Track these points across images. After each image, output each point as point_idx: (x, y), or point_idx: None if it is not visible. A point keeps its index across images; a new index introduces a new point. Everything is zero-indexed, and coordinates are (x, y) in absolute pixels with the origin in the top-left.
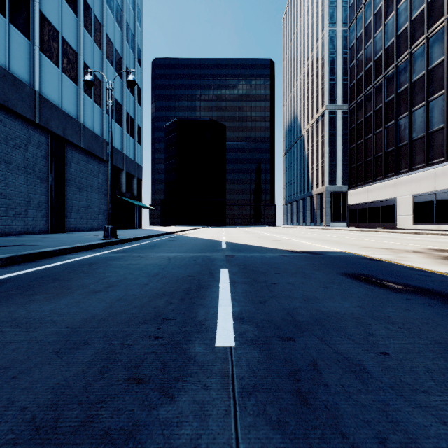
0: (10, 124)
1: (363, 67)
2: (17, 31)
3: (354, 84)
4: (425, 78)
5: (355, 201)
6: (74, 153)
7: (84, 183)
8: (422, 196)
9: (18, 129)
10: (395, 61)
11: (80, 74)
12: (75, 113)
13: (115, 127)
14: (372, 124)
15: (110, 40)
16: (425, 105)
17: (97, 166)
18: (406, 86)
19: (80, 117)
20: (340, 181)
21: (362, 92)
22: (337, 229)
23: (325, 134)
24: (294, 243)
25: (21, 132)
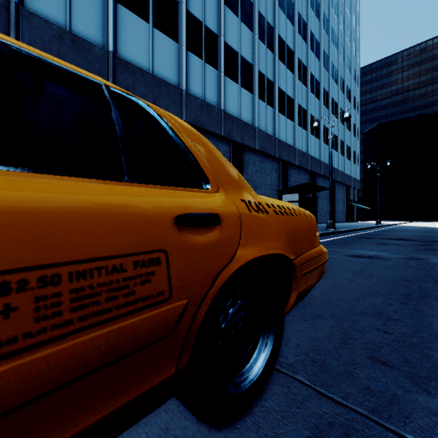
0: (324, 181)
1: None
2: (326, 146)
3: None
4: None
5: None
6: (335, 185)
7: (338, 198)
8: None
9: (325, 182)
10: None
11: (338, 146)
12: (337, 166)
13: (348, 163)
14: None
15: None
16: None
17: (341, 188)
18: None
19: (338, 167)
20: None
21: None
22: None
23: None
24: None
25: (325, 183)
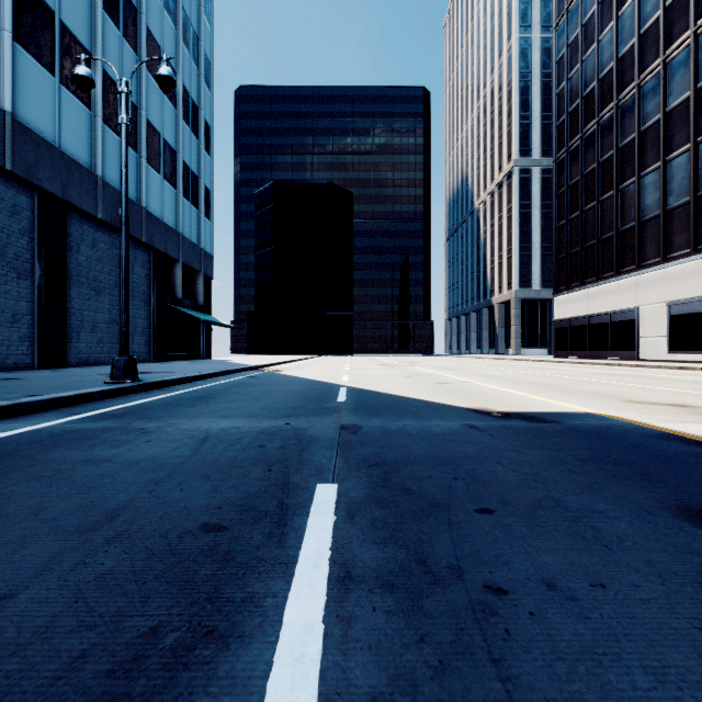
0: None
1: (580, 91)
2: None
3: (564, 120)
4: (692, 103)
5: (565, 313)
6: (86, 229)
7: (105, 280)
8: (685, 304)
9: None
10: (637, 77)
11: (97, 91)
12: (86, 157)
13: (163, 187)
14: (595, 186)
15: (154, 38)
16: (692, 149)
17: (131, 253)
18: (656, 119)
19: (96, 167)
20: (538, 282)
21: (579, 133)
22: (536, 361)
23: (513, 205)
24: (479, 390)
25: None
